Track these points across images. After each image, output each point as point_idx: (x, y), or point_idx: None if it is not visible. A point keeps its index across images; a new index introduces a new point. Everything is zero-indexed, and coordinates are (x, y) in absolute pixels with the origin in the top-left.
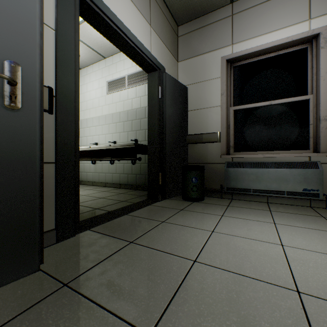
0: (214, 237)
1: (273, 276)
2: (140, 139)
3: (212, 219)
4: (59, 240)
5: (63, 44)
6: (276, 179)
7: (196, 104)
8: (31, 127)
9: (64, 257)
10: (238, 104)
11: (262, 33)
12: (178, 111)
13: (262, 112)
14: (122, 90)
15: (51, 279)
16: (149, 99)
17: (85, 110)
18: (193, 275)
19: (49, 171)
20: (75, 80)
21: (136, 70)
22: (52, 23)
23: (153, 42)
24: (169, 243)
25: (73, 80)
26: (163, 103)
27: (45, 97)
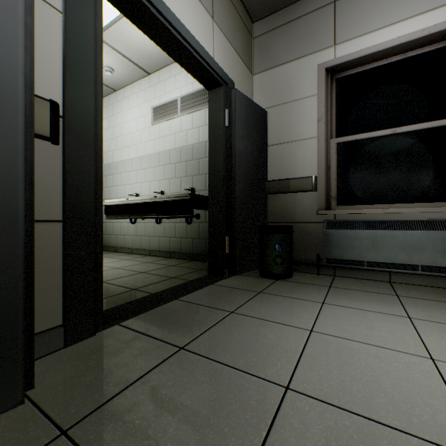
0: (315, 342)
1: (433, 426)
2: (199, 188)
3: (308, 309)
4: (69, 343)
5: (76, 36)
6: (405, 247)
7: (280, 136)
8: (8, 161)
9: (71, 375)
10: (344, 135)
11: (382, 26)
12: (253, 146)
13: (381, 145)
14: (173, 119)
15: (42, 419)
16: (211, 128)
17: (122, 148)
18: (286, 418)
19: (52, 235)
20: (96, 94)
21: (193, 89)
22: (58, 1)
23: (217, 43)
24: (243, 352)
25: (92, 93)
26: (231, 134)
27: (44, 117)
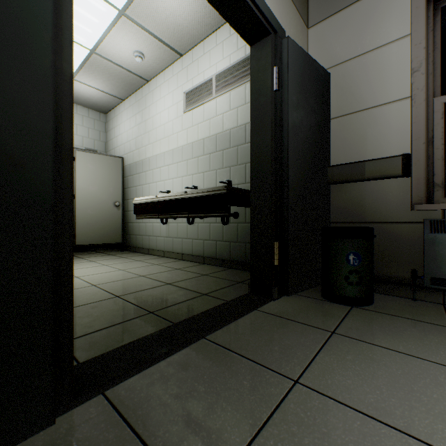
0: None
1: None
2: (237, 181)
3: (445, 388)
4: None
5: None
6: None
7: (348, 103)
8: None
9: None
10: None
11: None
12: (312, 118)
13: None
14: (208, 102)
15: None
16: (253, 96)
17: (154, 142)
18: None
19: None
20: None
21: (230, 63)
22: None
23: None
24: None
25: None
26: (281, 102)
27: None
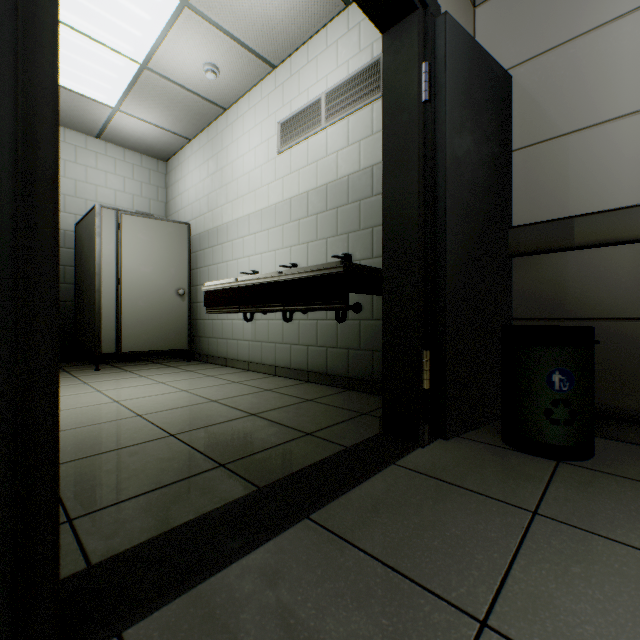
0: None
1: None
2: (359, 255)
3: None
4: None
5: None
6: None
7: (544, 123)
8: None
9: None
10: None
11: None
12: (483, 148)
13: None
14: (314, 135)
15: None
16: (388, 113)
17: (234, 200)
18: None
19: None
20: None
21: (348, 73)
22: None
23: None
24: None
25: None
26: (435, 120)
27: None
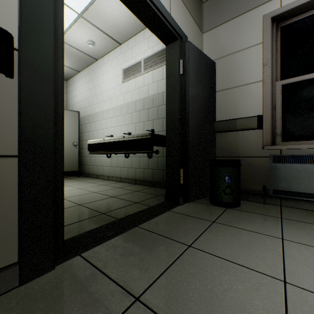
0: (297, 304)
1: None
2: (157, 130)
3: (268, 246)
4: (25, 281)
5: None
6: None
7: (227, 82)
8: None
9: None
10: (288, 77)
11: None
12: (204, 91)
13: None
14: (138, 76)
15: None
16: (167, 77)
17: (101, 102)
18: None
19: (7, 170)
20: (57, 31)
21: (153, 51)
22: None
23: (173, 2)
24: None
25: (51, 29)
26: (185, 81)
27: None
